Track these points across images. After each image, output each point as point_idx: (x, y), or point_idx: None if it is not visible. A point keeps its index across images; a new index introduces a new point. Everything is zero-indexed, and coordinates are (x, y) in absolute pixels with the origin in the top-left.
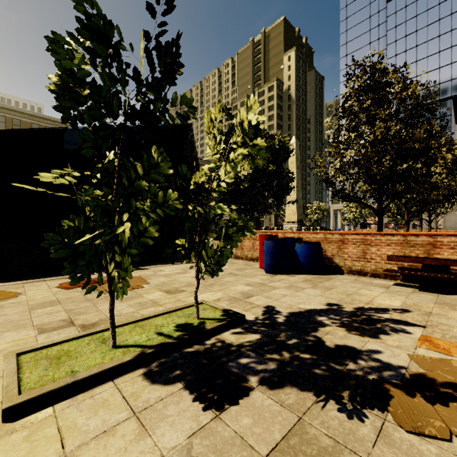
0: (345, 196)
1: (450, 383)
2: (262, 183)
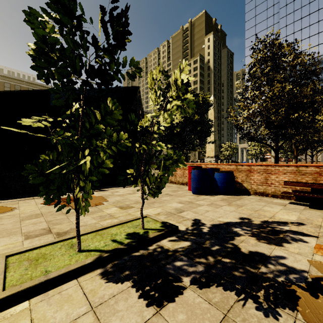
0: (251, 137)
1: None
2: (190, 128)
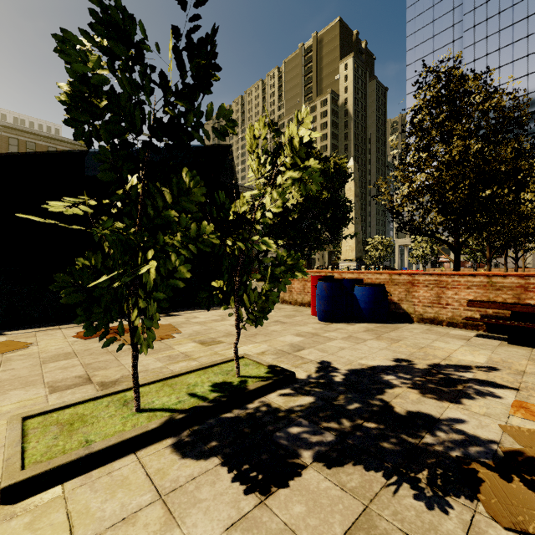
0: (415, 228)
1: None
2: (314, 213)
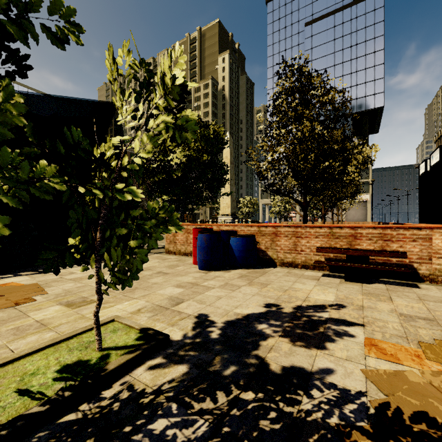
0: (276, 189)
1: (418, 412)
2: (196, 173)
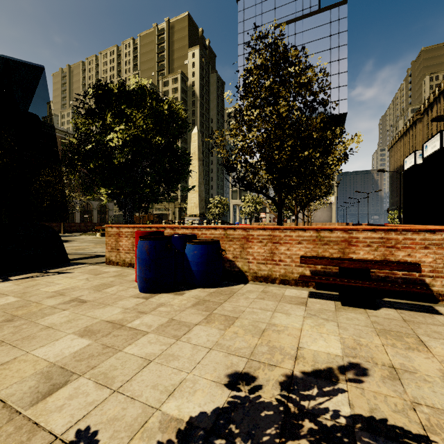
0: (247, 184)
1: None
2: (149, 161)
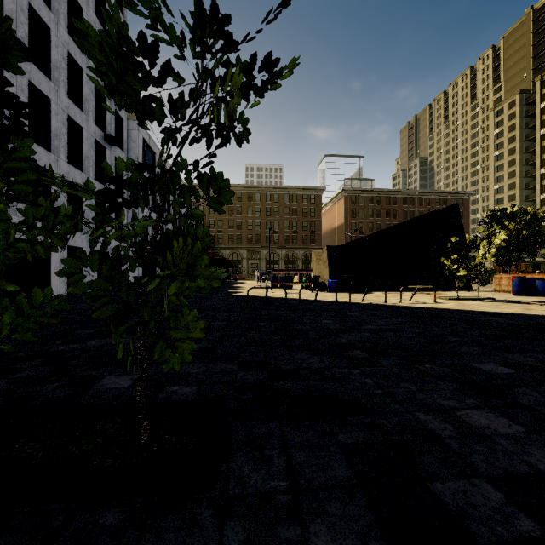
0: None
1: None
2: (518, 241)
